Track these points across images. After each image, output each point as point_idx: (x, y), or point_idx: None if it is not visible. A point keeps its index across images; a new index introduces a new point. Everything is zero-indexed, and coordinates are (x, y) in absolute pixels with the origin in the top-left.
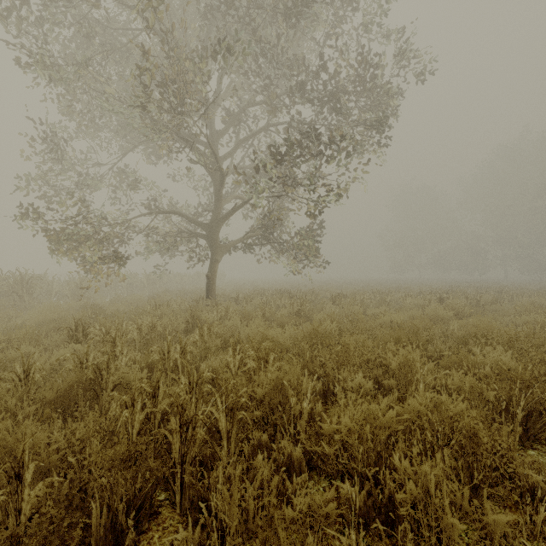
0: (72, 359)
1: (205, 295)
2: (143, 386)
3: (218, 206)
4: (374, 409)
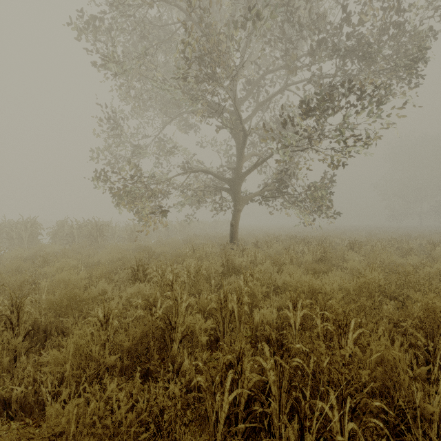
0: (143, 305)
1: (226, 239)
2: (229, 357)
3: (240, 163)
4: None
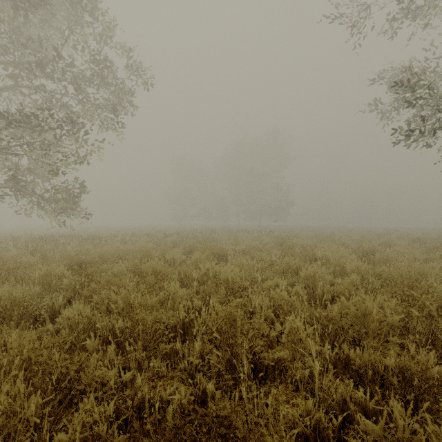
0: None
1: None
2: None
3: None
4: None
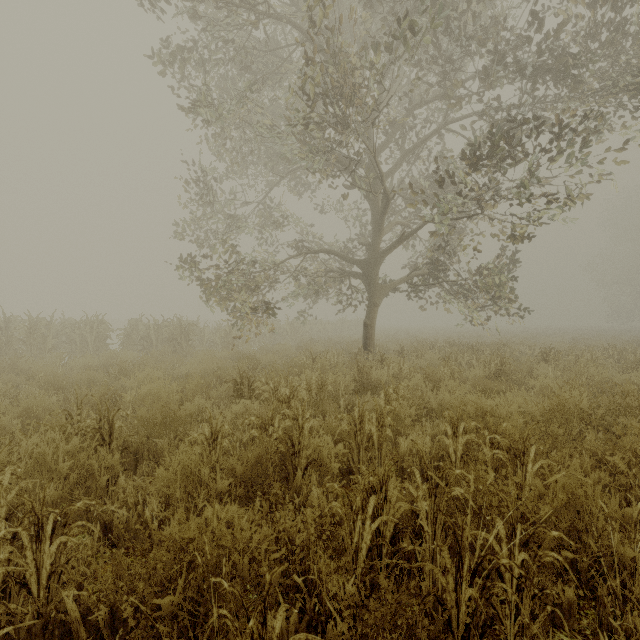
0: (257, 423)
1: (356, 346)
2: (371, 479)
3: (378, 237)
4: None
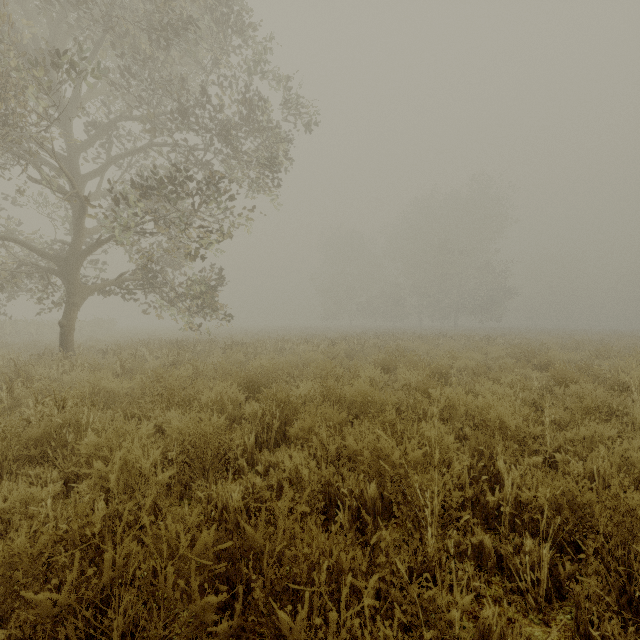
0: None
1: None
2: None
3: (78, 236)
4: (128, 428)
